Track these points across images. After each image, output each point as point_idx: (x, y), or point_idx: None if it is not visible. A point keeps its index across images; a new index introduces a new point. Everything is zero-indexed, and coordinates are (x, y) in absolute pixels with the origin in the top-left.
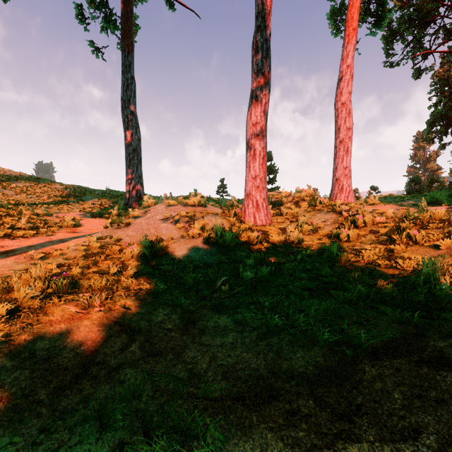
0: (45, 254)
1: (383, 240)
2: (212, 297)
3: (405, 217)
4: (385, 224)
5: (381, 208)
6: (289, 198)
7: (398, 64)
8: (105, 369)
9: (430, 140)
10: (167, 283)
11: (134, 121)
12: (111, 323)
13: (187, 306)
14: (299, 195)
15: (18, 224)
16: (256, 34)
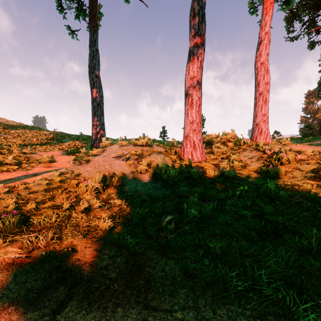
0: (11, 188)
1: (310, 176)
2: (158, 235)
3: None
4: (307, 161)
5: (296, 147)
6: (218, 139)
7: (297, 38)
8: None
9: (320, 96)
10: (115, 219)
11: (98, 82)
12: (52, 269)
13: (133, 246)
14: (225, 137)
15: (5, 160)
16: (193, 3)
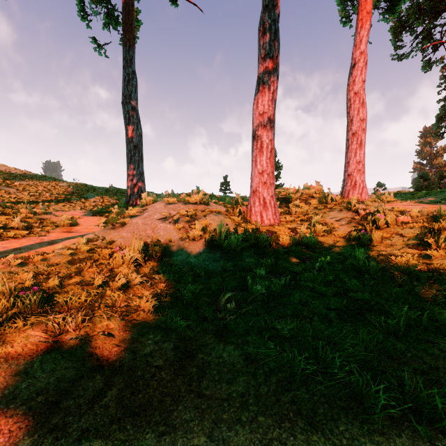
0: (25, 260)
1: (413, 243)
2: (214, 317)
3: (433, 216)
4: (411, 224)
5: (400, 206)
6: (297, 195)
7: (407, 56)
8: (61, 441)
9: (439, 135)
10: (160, 297)
11: (135, 116)
12: (85, 356)
13: (184, 330)
14: (308, 192)
15: (11, 223)
16: (263, 15)
